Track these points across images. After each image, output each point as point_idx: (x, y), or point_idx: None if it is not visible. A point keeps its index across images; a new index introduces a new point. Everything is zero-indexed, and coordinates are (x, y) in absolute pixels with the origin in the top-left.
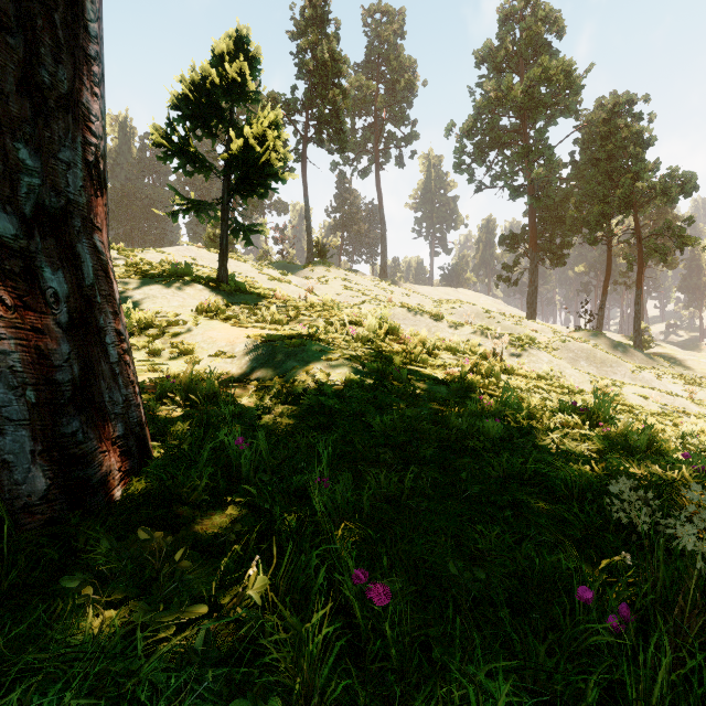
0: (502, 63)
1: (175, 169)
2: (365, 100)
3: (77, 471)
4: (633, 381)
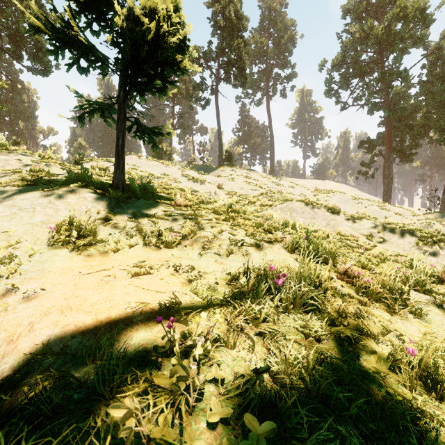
0: (363, 12)
1: (69, 66)
2: (259, 52)
3: None
4: None
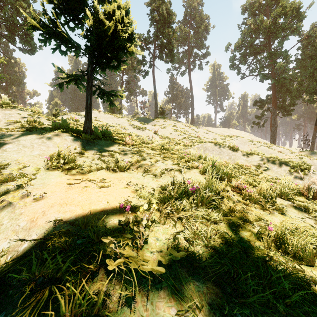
0: (256, 10)
1: (54, 50)
2: (183, 38)
3: None
4: None
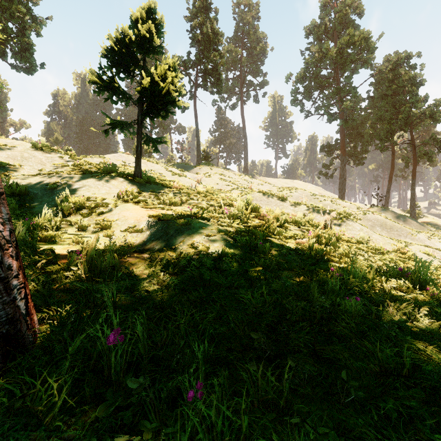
0: (322, 34)
1: (106, 99)
2: (234, 61)
3: None
4: (412, 240)
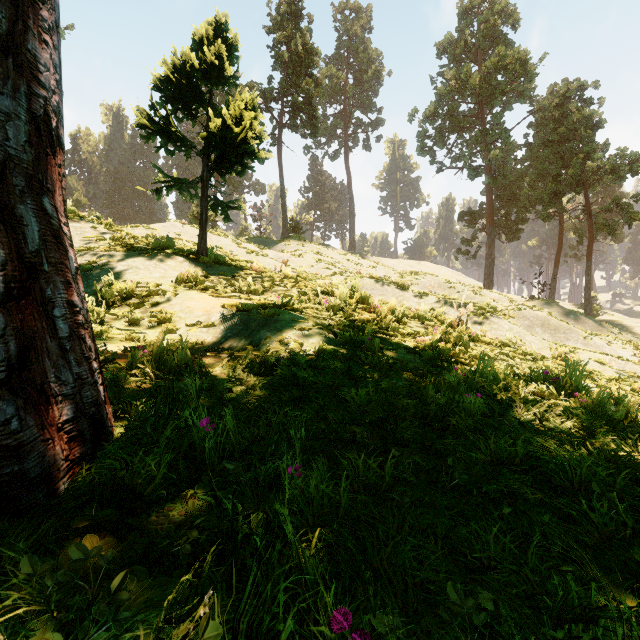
0: (461, 53)
1: (158, 148)
2: (335, 90)
3: (10, 465)
4: (585, 346)
